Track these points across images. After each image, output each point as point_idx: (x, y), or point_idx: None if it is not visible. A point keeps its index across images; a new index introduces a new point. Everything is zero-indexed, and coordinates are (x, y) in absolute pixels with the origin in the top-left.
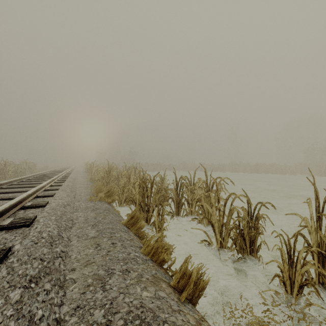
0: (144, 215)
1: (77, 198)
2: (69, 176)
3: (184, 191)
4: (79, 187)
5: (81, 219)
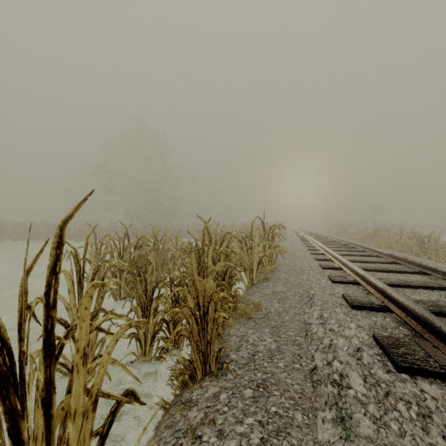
0: None
1: None
2: None
3: None
4: None
5: None
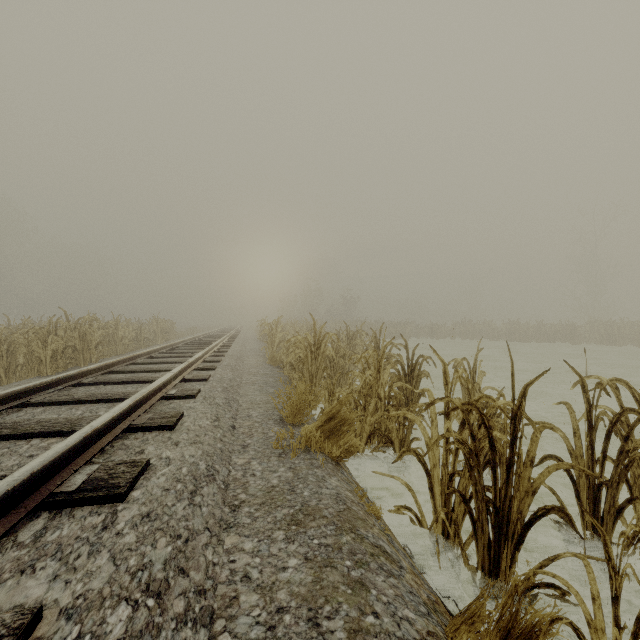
0: (479, 539)
1: (239, 433)
2: (228, 350)
3: None
4: (246, 383)
5: (249, 620)
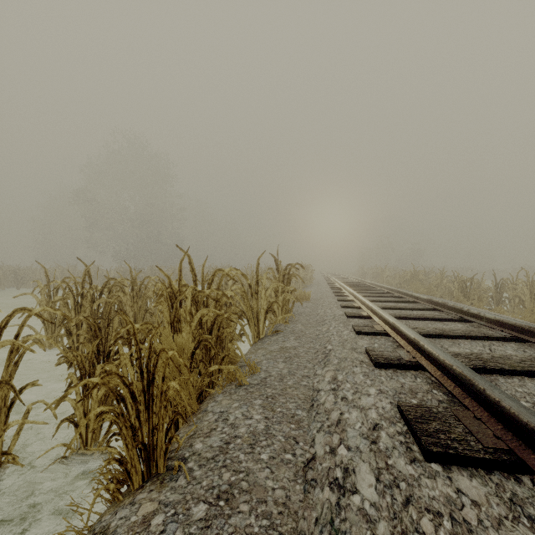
0: None
1: None
2: None
3: (504, 290)
4: None
5: None
